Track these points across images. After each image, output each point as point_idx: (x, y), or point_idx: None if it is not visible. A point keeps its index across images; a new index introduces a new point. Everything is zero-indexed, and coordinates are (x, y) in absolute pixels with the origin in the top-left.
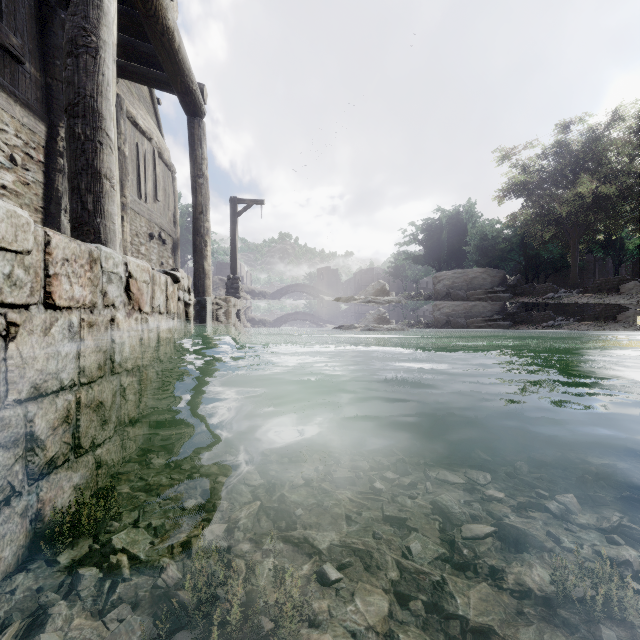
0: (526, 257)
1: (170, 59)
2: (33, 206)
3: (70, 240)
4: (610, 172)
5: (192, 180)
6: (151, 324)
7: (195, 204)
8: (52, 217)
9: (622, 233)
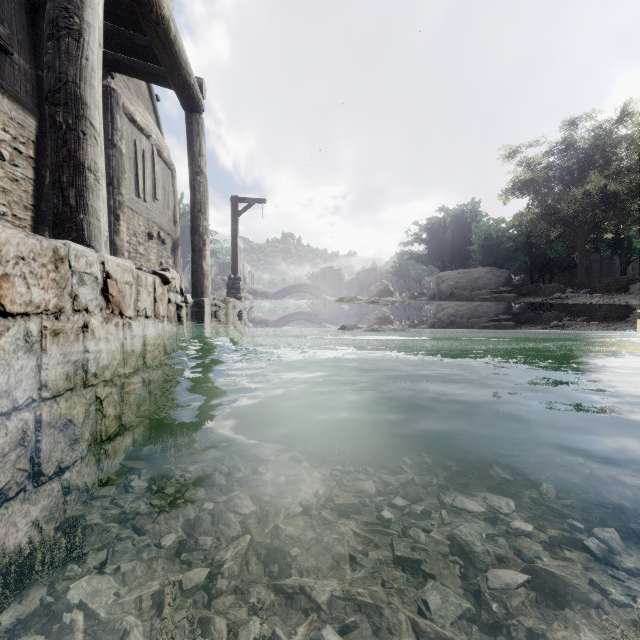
0: (532, 257)
1: (166, 51)
2: (22, 203)
3: (27, 235)
4: (619, 169)
5: (190, 177)
6: (135, 329)
7: (193, 202)
8: (43, 215)
9: (630, 232)
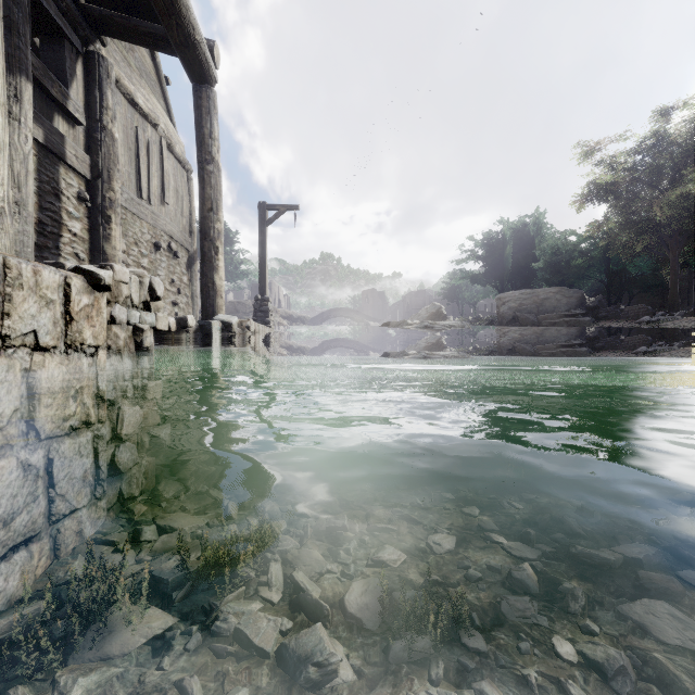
0: (609, 274)
1: None
2: None
3: None
4: None
5: (198, 167)
6: None
7: (202, 198)
8: None
9: None
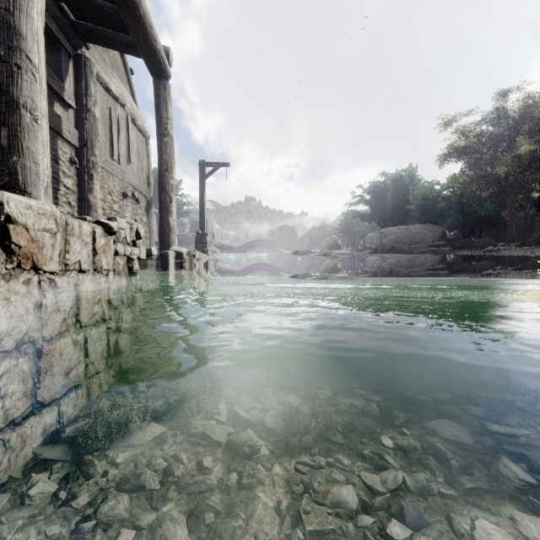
0: (464, 214)
1: (131, 14)
2: None
3: None
4: None
5: (158, 139)
6: (62, 286)
7: (160, 162)
8: None
9: None
